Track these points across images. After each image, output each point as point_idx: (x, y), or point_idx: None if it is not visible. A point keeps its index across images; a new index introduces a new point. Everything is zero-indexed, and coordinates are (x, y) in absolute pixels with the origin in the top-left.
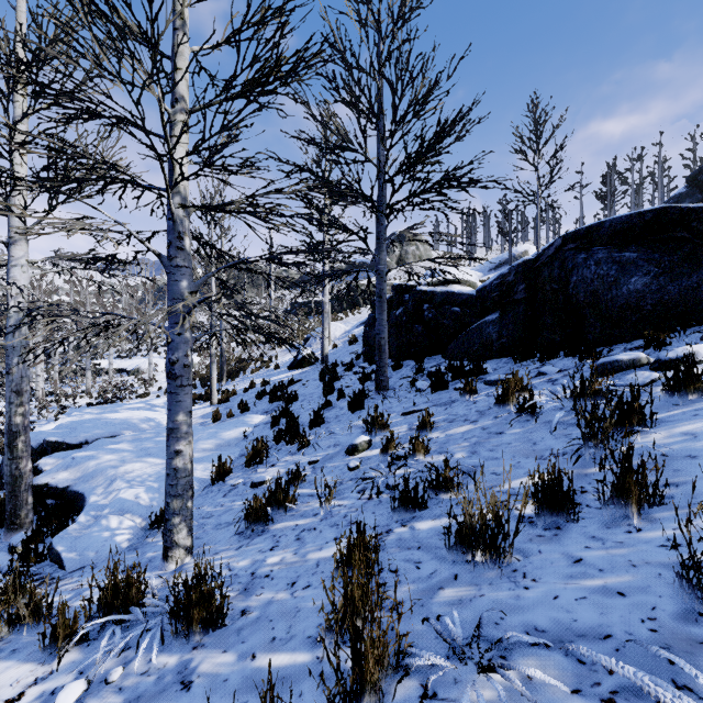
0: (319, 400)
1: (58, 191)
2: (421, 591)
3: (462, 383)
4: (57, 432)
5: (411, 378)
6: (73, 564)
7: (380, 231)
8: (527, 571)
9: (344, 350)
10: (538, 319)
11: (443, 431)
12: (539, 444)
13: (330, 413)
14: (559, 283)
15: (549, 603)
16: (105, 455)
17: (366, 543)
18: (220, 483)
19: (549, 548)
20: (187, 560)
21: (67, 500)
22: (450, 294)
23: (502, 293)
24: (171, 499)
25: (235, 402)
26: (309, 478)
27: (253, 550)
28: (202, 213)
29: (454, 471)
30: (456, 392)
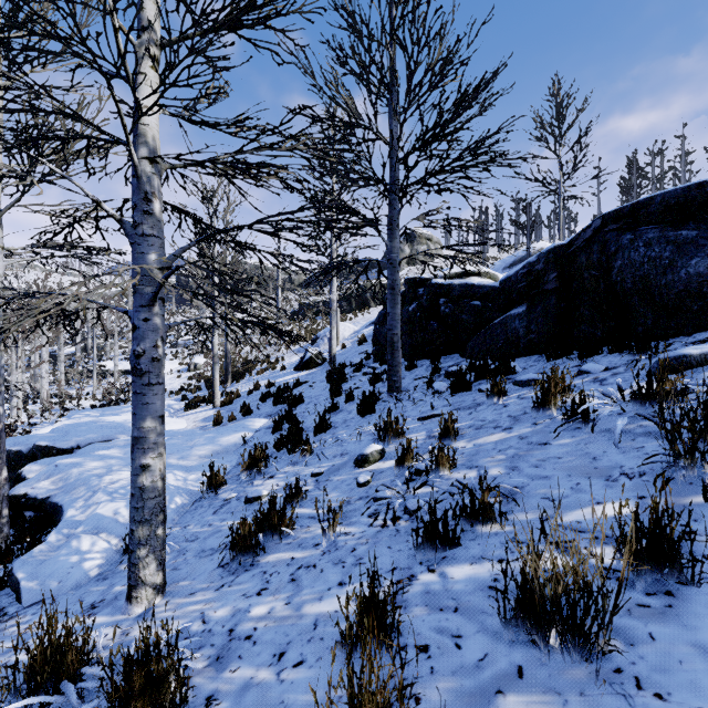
0: (325, 403)
1: None
2: (467, 694)
3: (490, 384)
4: (50, 436)
5: (426, 379)
6: (30, 596)
7: (393, 216)
8: (641, 675)
9: (353, 351)
10: (574, 311)
11: (469, 439)
12: (602, 459)
13: (337, 417)
14: (599, 270)
15: None
16: (92, 462)
17: (382, 606)
18: (211, 497)
19: (666, 631)
20: (156, 602)
21: (47, 512)
22: (470, 287)
23: (530, 284)
24: (136, 525)
25: (238, 405)
26: (311, 494)
27: (236, 593)
28: (184, 181)
29: (490, 493)
30: (480, 394)
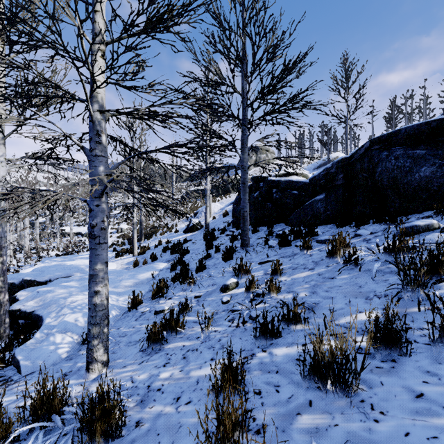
0: (202, 253)
1: (1, 95)
2: (281, 415)
3: (302, 242)
4: (32, 273)
5: (264, 238)
6: (26, 369)
7: (244, 139)
8: (374, 403)
9: (220, 220)
10: (353, 197)
11: (289, 275)
12: (364, 287)
13: (210, 262)
14: (368, 173)
15: (402, 440)
16: (59, 290)
17: (235, 369)
18: (134, 310)
19: (390, 380)
20: (103, 371)
21: (32, 320)
22: (291, 182)
23: (327, 181)
24: (92, 326)
25: (149, 254)
26: (194, 308)
27: (151, 366)
28: (118, 121)
29: (300, 307)
30: (296, 248)
